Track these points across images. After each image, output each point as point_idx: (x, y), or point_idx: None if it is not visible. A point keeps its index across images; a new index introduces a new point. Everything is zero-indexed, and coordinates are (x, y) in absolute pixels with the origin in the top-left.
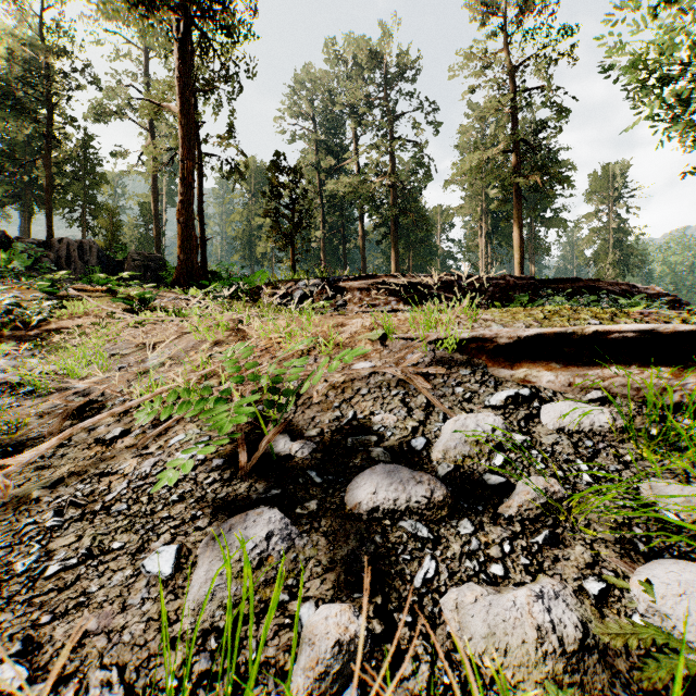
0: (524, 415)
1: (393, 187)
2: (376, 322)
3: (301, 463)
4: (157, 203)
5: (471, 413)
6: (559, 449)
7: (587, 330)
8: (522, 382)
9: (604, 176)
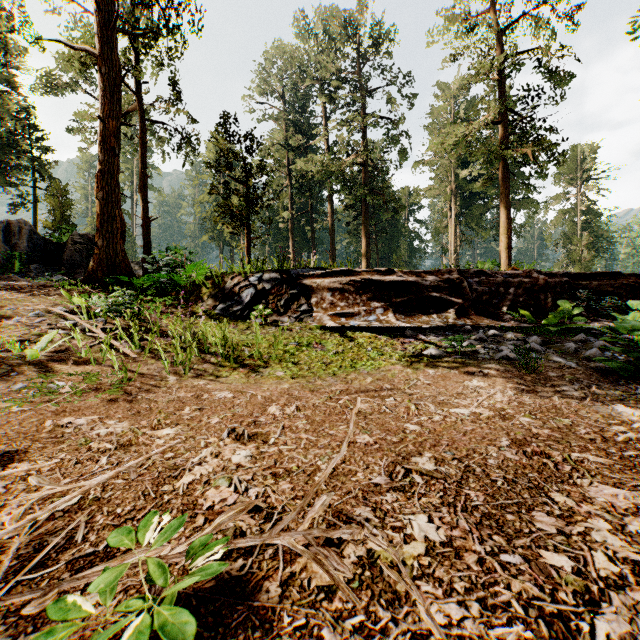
0: None
1: (363, 166)
2: None
3: None
4: None
5: None
6: None
7: None
8: None
9: (572, 158)
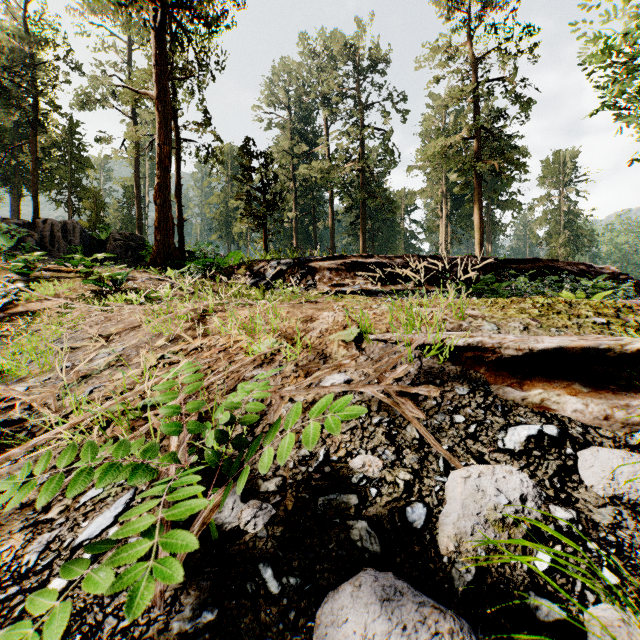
0: (557, 469)
1: (360, 172)
2: (350, 316)
3: (252, 547)
4: (139, 186)
5: (485, 466)
6: (626, 539)
7: (629, 346)
8: (538, 408)
9: (555, 162)
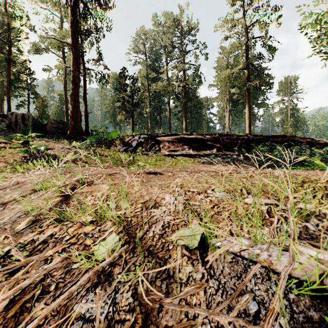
0: None
1: (184, 87)
2: (189, 203)
3: None
4: (66, 95)
5: None
6: None
7: None
8: None
9: (285, 83)
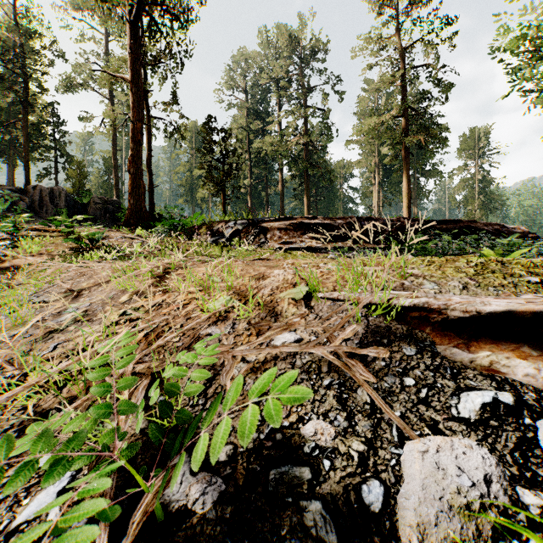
0: (516, 441)
1: (305, 145)
2: (298, 274)
3: (199, 532)
4: (116, 158)
5: (442, 438)
6: None
7: None
8: (487, 371)
9: (471, 137)
